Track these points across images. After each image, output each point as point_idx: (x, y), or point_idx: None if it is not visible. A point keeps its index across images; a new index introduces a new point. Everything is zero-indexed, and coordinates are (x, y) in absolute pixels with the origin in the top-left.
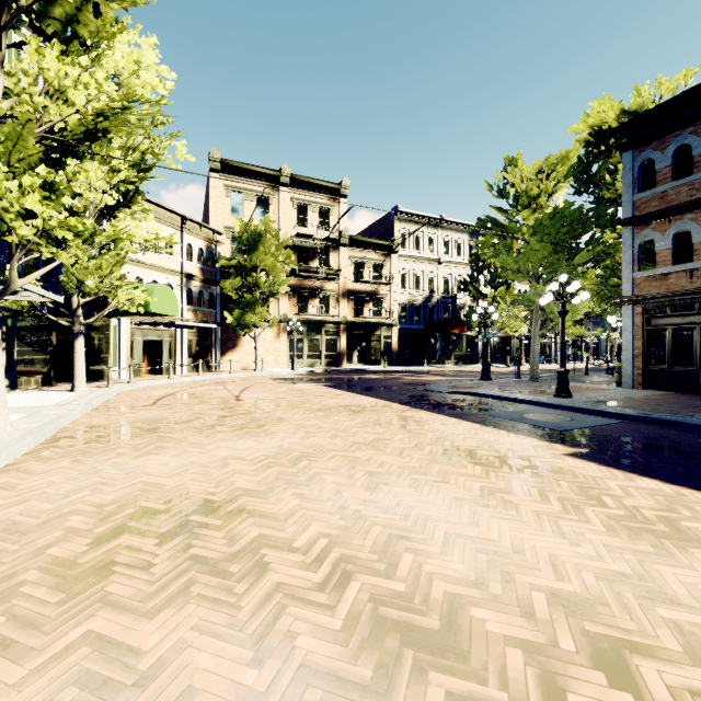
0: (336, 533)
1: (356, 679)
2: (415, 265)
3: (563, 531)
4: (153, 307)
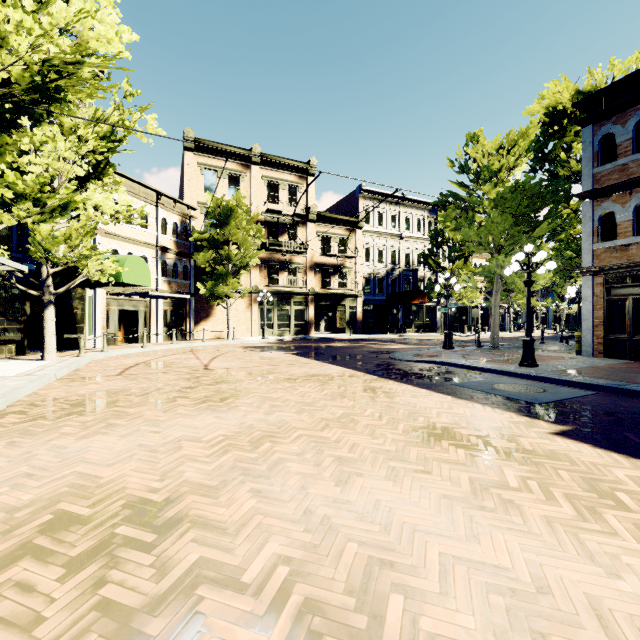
0: (300, 557)
1: None
2: (378, 240)
3: (590, 551)
4: (125, 277)
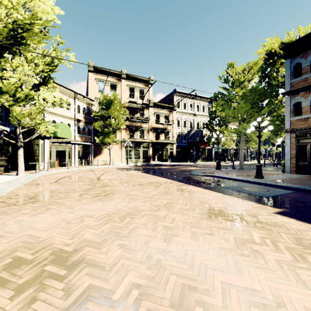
0: (144, 284)
1: None
2: (184, 116)
3: (303, 280)
4: (59, 134)
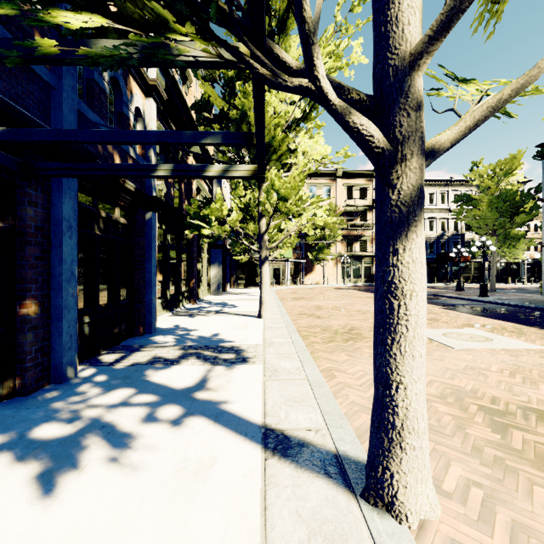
0: (359, 310)
1: (360, 314)
2: (429, 214)
3: None
4: (284, 255)
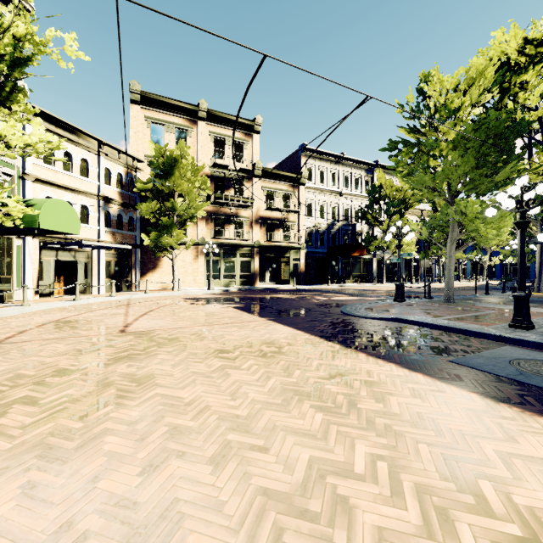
0: None
1: None
2: (320, 196)
3: None
4: (44, 222)
